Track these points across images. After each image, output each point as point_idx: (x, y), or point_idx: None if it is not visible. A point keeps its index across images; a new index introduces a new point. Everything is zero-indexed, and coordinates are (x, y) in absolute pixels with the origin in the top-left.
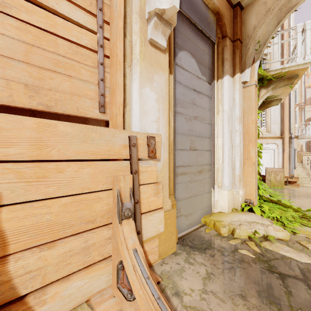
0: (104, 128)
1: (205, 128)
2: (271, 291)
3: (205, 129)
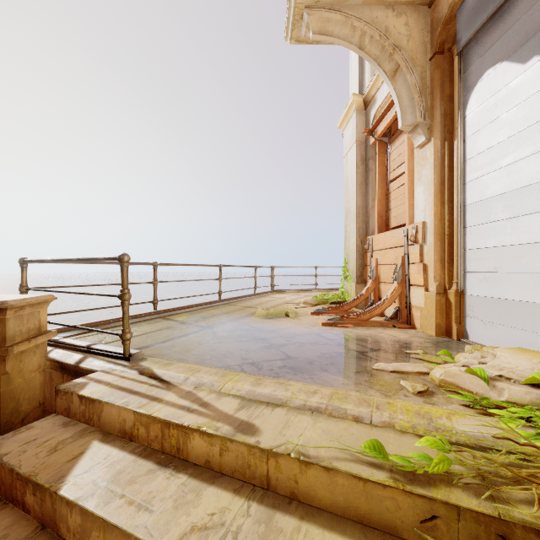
0: (397, 229)
1: (536, 164)
2: (364, 342)
3: (536, 168)
